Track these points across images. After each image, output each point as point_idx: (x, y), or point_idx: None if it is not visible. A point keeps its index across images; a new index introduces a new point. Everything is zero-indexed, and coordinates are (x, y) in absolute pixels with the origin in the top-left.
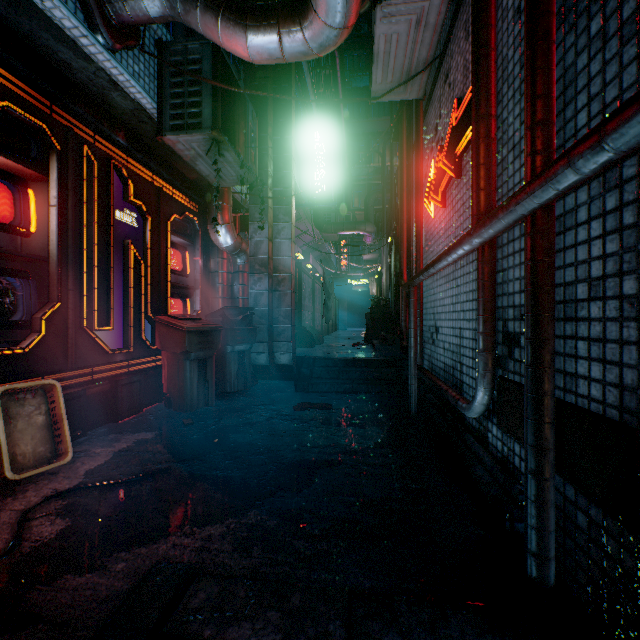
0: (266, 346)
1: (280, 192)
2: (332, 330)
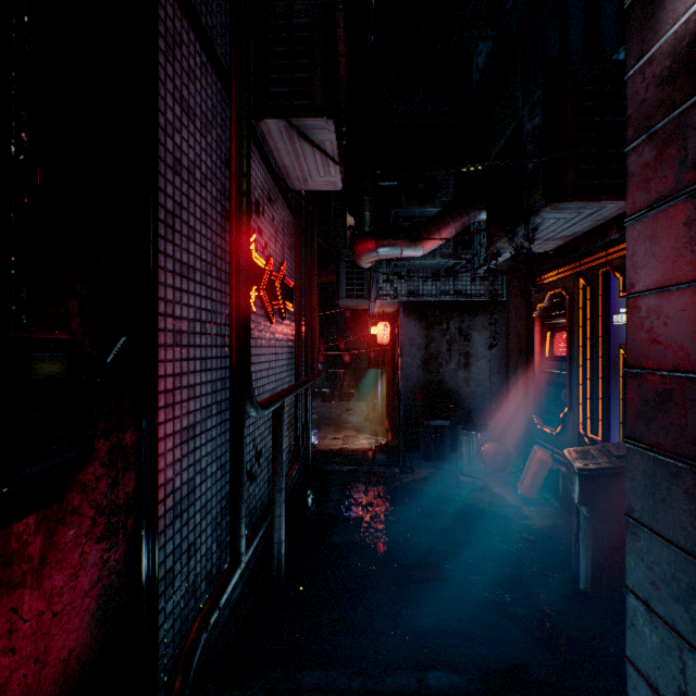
0: None
1: None
2: None
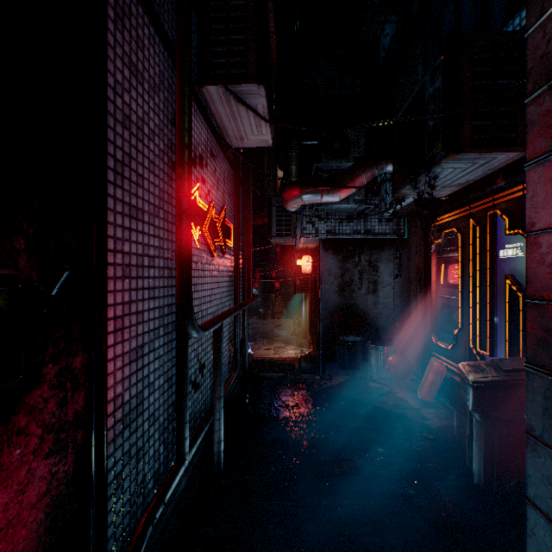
0: None
1: None
2: None
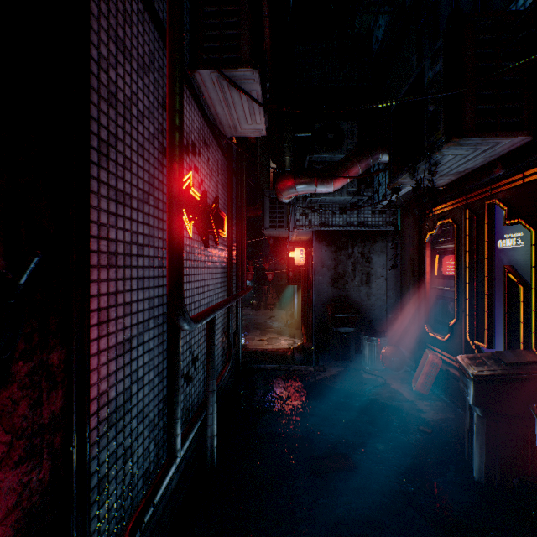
0: None
1: None
2: None
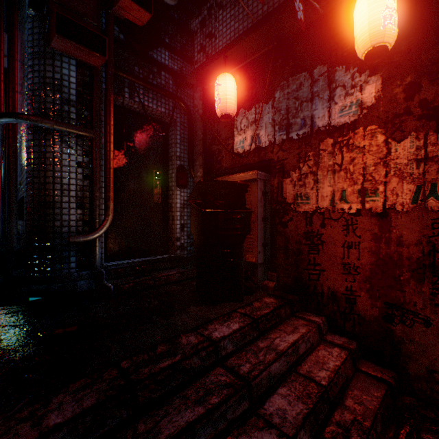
0: None
1: None
2: None
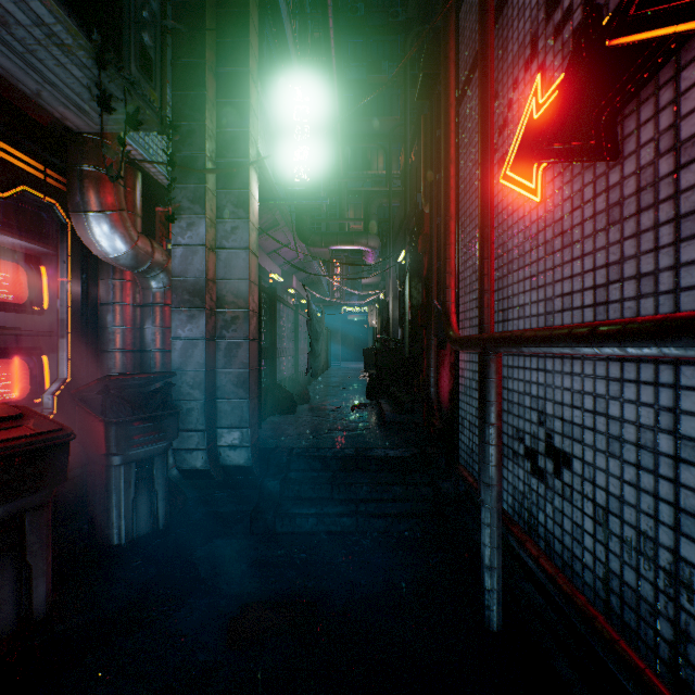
0: (202, 437)
1: (229, 165)
2: (323, 370)
